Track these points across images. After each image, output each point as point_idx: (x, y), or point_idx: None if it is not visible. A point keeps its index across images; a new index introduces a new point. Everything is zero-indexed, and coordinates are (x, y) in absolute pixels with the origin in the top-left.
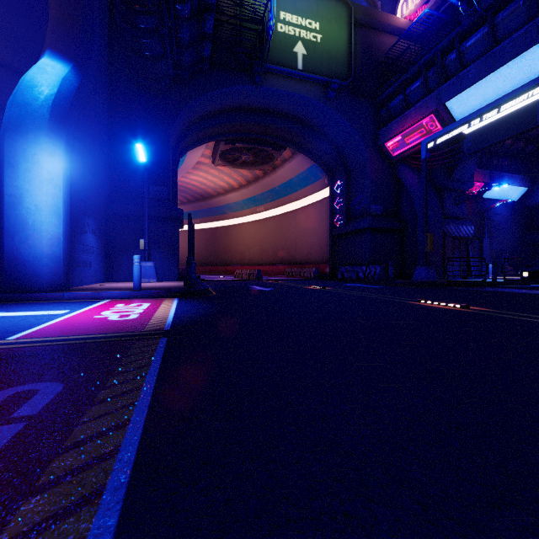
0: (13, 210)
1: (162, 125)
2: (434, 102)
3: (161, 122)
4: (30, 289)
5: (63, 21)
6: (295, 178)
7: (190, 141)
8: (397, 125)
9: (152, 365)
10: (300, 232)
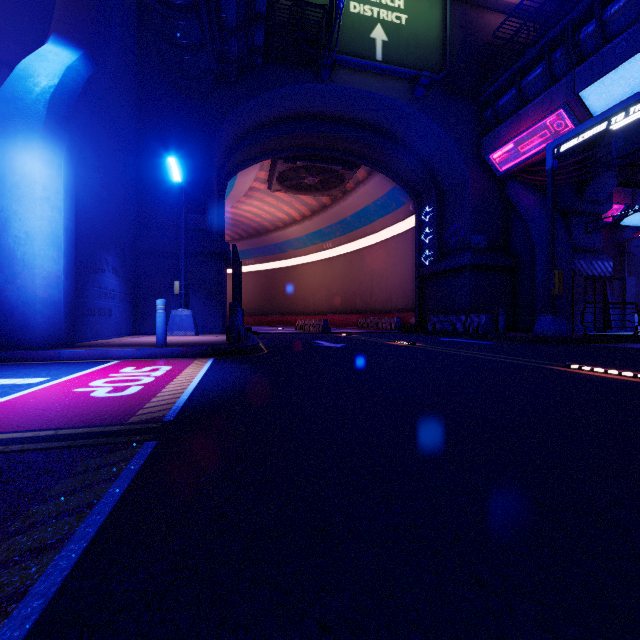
0: None
1: (204, 136)
2: (563, 93)
3: (202, 133)
4: (19, 345)
5: None
6: (371, 206)
7: (240, 160)
8: (508, 129)
9: (67, 545)
10: (377, 273)
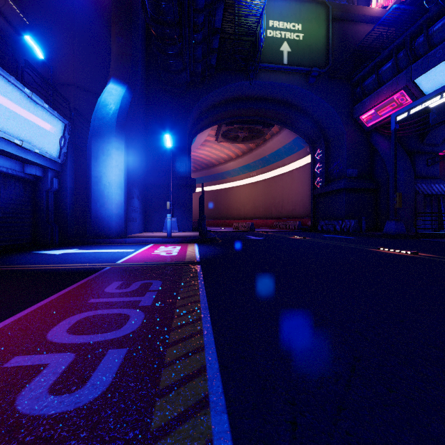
0: (96, 186)
1: (181, 117)
2: (404, 80)
3: (180, 116)
4: (106, 236)
5: (120, 57)
6: (281, 149)
7: (200, 126)
8: (370, 101)
9: (198, 276)
10: (286, 192)
